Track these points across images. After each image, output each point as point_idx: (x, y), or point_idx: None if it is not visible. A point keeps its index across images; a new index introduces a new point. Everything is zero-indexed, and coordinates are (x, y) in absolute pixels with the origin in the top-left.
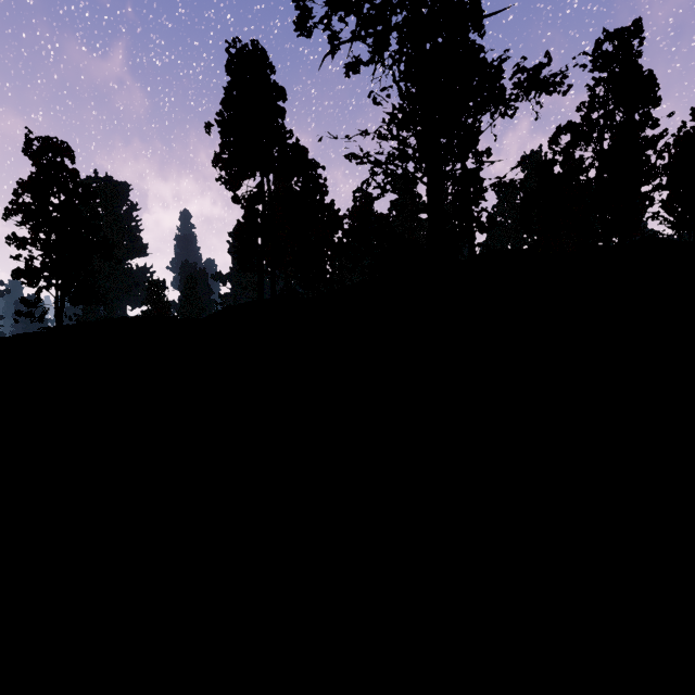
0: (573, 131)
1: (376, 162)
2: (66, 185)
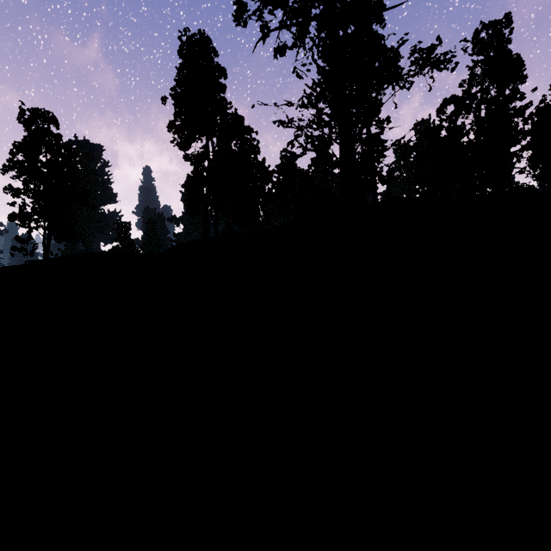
0: (457, 103)
1: (299, 126)
2: (52, 146)
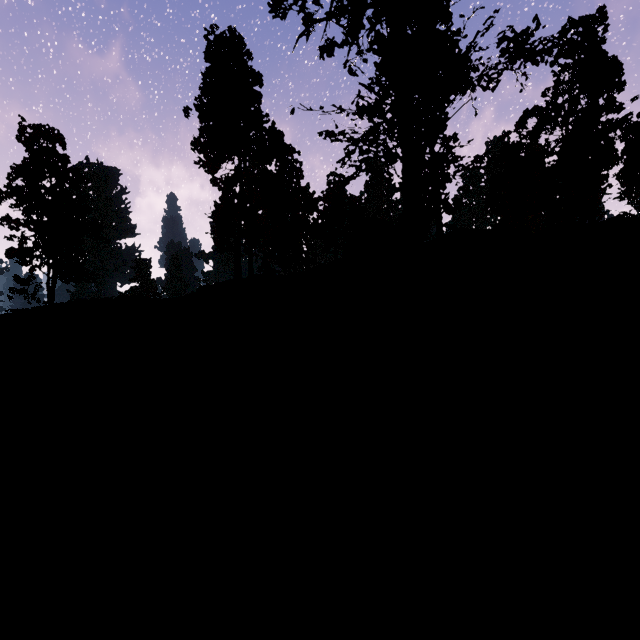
0: (540, 115)
1: (351, 138)
2: (57, 169)
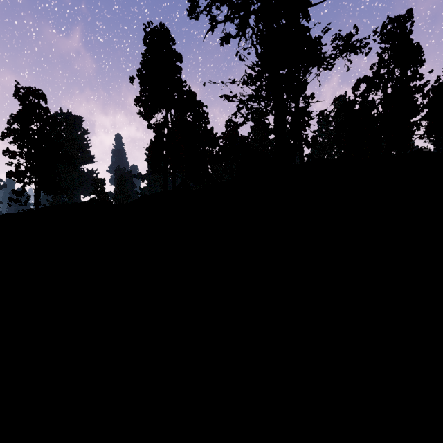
0: (368, 82)
1: (241, 100)
2: (41, 117)
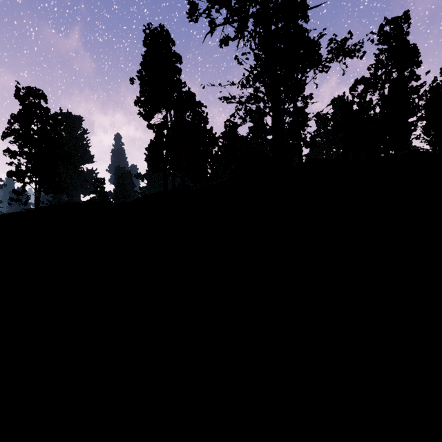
0: (365, 83)
1: (239, 102)
2: (42, 117)
